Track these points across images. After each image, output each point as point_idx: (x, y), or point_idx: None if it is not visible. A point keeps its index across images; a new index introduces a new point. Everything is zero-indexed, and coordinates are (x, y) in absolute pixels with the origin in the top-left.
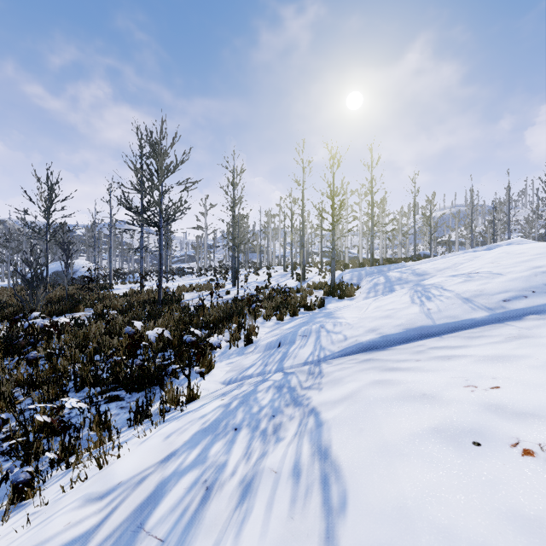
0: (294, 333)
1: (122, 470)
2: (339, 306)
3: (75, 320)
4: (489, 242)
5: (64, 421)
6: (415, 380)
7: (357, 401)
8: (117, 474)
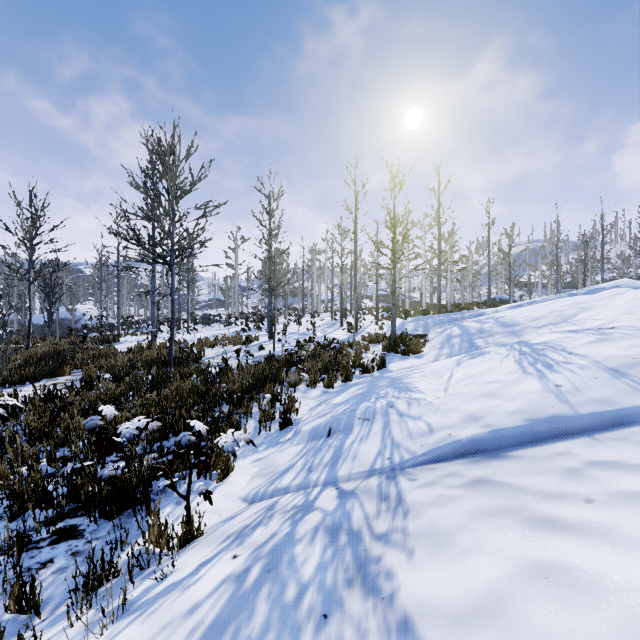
0: (351, 414)
1: None
2: (405, 367)
3: (48, 390)
4: (580, 284)
5: None
6: (634, 581)
7: None
8: None
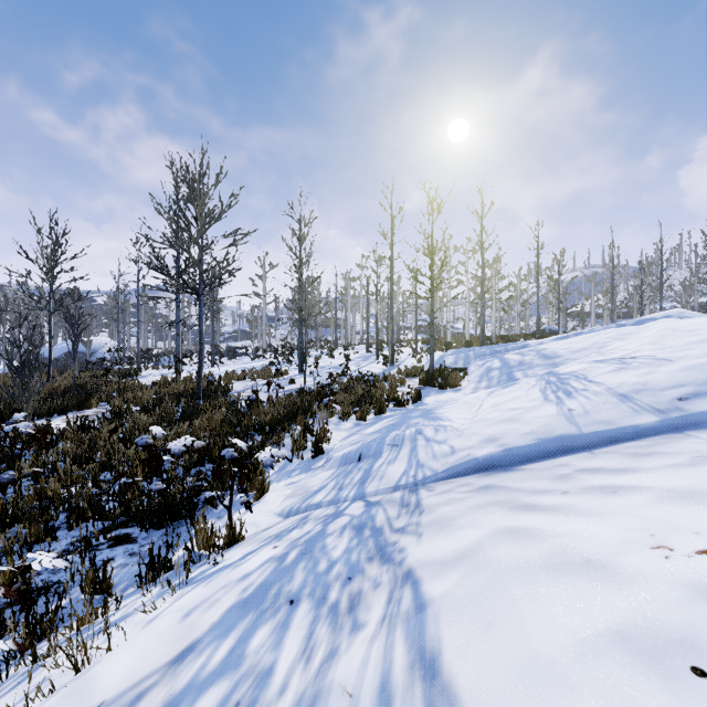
0: (381, 440)
1: (108, 678)
2: (441, 400)
3: (81, 421)
4: (635, 314)
5: (28, 590)
6: (569, 531)
7: (479, 567)
8: (99, 687)
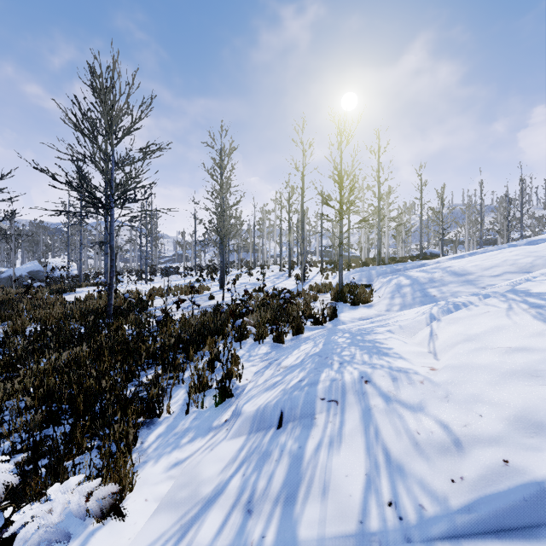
0: (310, 390)
1: None
2: (357, 317)
3: None
4: (505, 239)
5: None
6: None
7: None
8: None
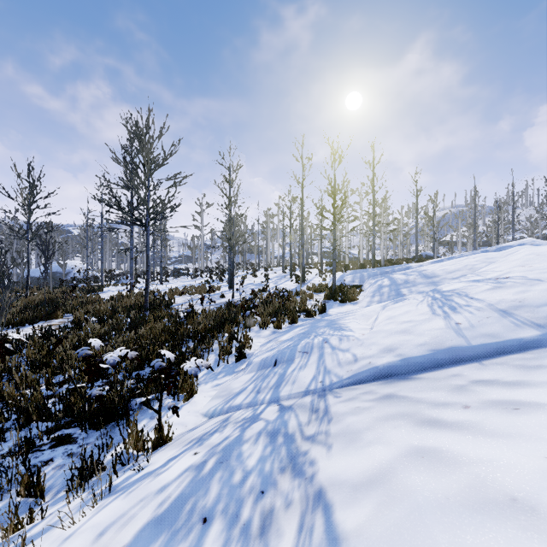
0: (293, 348)
1: None
2: (342, 311)
3: (45, 330)
4: (493, 243)
5: None
6: (483, 456)
7: (393, 498)
8: None
